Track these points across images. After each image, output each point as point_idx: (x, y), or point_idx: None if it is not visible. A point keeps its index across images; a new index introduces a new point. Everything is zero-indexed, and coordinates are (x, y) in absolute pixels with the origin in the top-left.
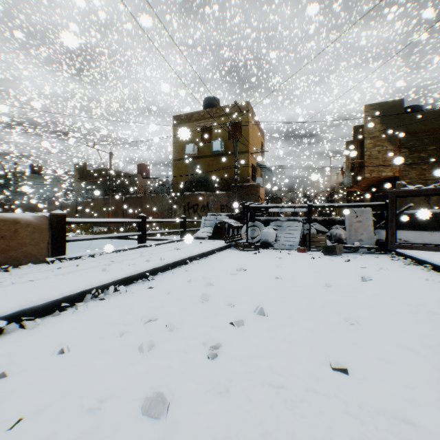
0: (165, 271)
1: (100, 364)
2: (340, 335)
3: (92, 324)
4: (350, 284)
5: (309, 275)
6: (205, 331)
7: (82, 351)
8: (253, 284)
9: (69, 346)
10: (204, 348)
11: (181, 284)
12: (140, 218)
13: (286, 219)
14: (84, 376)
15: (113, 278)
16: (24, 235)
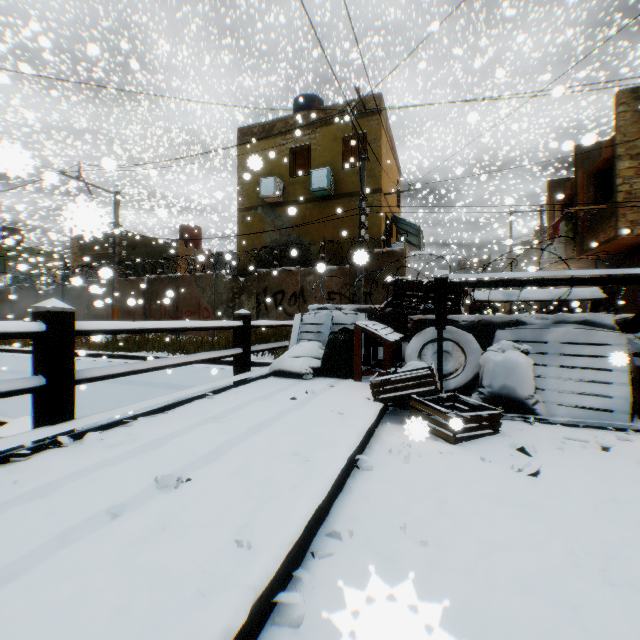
0: None
1: None
2: None
3: None
4: None
5: None
6: None
7: None
8: None
9: None
10: None
11: None
12: (41, 321)
13: (549, 322)
14: None
15: None
16: None
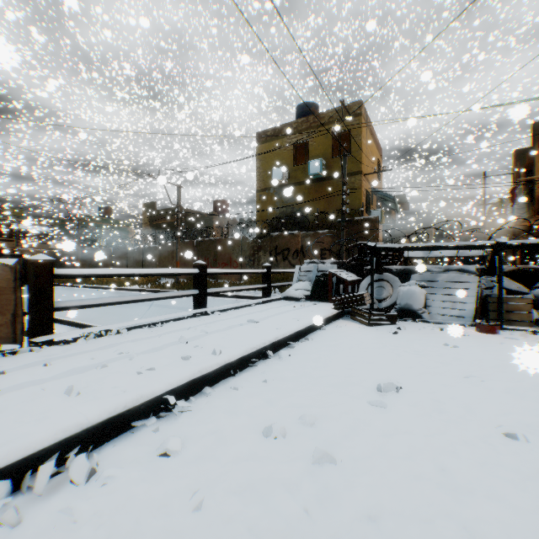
0: (220, 379)
1: None
2: None
3: None
4: None
5: None
6: None
7: None
8: (456, 468)
9: None
10: None
11: (244, 446)
12: (197, 269)
13: (441, 269)
14: None
15: (61, 430)
16: None
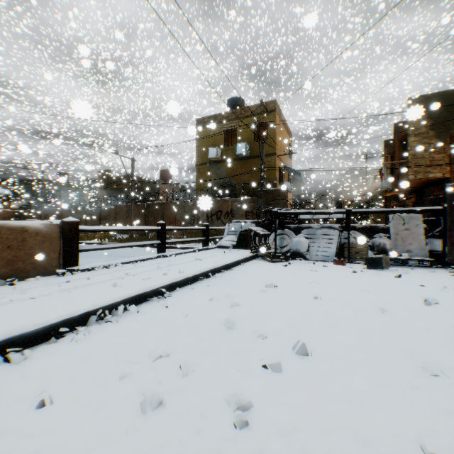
0: (184, 286)
1: (85, 429)
2: (422, 394)
3: (90, 358)
4: (412, 309)
5: (354, 294)
6: (231, 376)
7: (68, 404)
8: (287, 305)
9: (54, 393)
10: (229, 409)
11: (201, 304)
12: (159, 226)
13: (319, 227)
14: (60, 452)
15: (123, 295)
16: (32, 245)
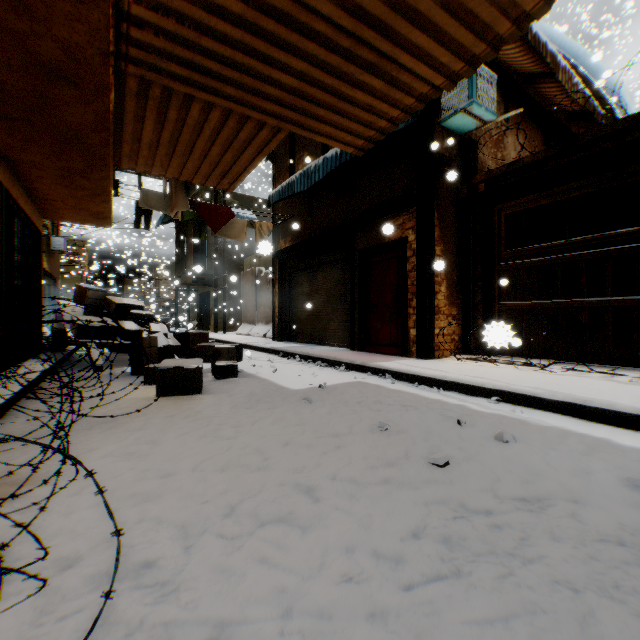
0: None
1: None
2: None
3: None
4: None
5: None
6: None
7: None
8: None
9: None
10: None
11: None
12: None
13: None
14: None
15: None
16: None
